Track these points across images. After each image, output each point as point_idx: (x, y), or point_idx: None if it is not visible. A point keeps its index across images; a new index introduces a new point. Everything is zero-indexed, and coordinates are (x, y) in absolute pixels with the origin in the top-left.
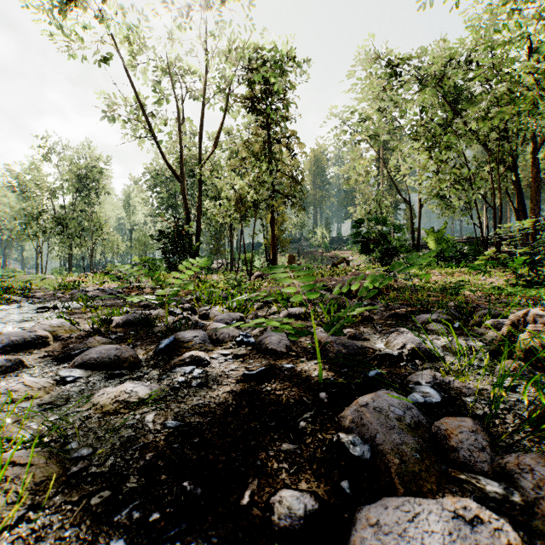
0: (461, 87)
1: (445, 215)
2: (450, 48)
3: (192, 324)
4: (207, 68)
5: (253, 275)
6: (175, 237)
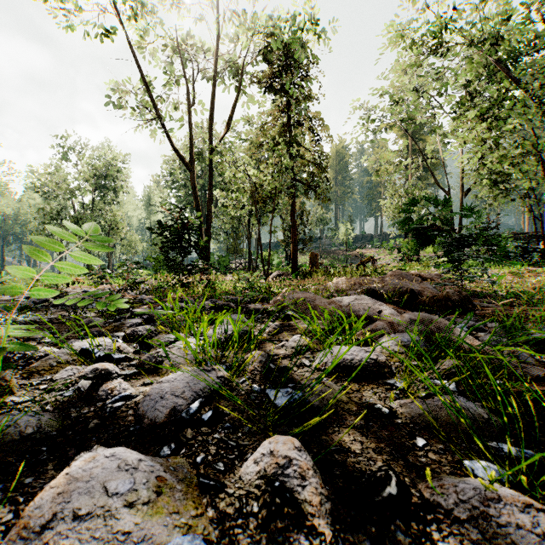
0: (514, 55)
1: (493, 205)
2: (505, 4)
3: (96, 398)
4: (218, 38)
5: (271, 275)
6: (179, 230)
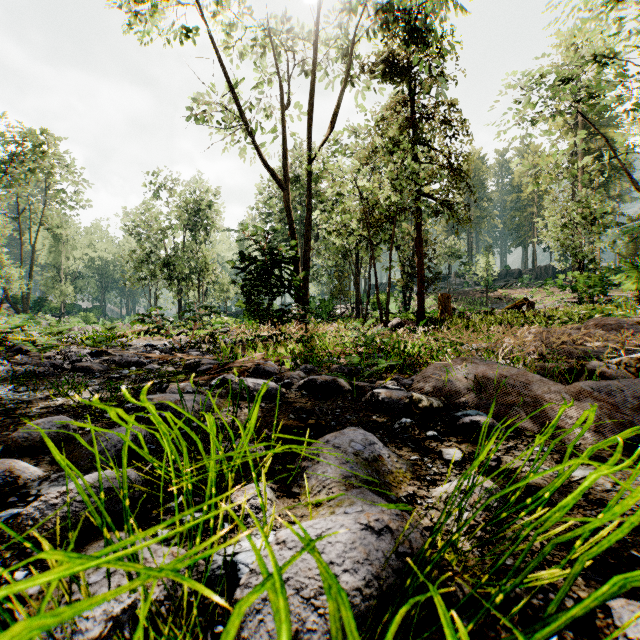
0: None
1: None
2: None
3: None
4: (319, 9)
5: (389, 324)
6: (266, 263)
